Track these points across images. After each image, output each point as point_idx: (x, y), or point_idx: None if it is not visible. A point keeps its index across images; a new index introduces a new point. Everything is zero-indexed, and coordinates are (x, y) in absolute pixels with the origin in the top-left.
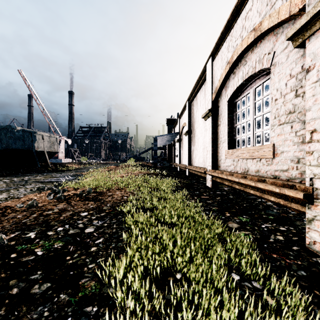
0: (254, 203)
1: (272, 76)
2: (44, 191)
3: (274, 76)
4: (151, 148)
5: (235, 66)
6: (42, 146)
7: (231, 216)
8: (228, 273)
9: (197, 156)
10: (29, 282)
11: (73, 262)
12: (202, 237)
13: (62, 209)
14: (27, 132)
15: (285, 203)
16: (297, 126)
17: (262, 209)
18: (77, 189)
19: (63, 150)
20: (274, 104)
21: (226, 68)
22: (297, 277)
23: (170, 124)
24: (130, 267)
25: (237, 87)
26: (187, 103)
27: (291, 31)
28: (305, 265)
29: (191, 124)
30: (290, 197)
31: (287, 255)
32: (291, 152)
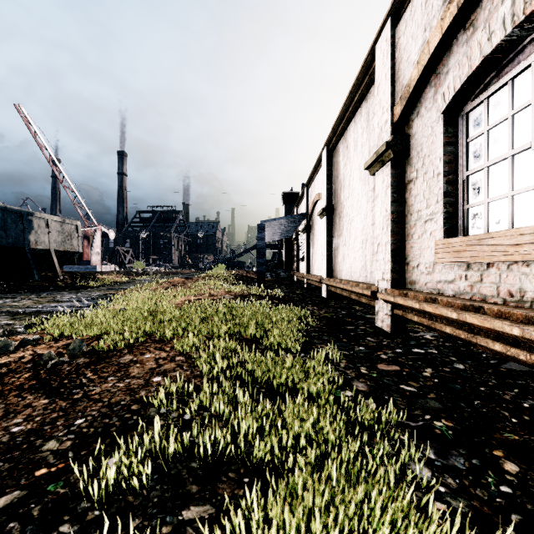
0: None
1: None
2: None
3: None
4: (255, 246)
5: None
6: (46, 240)
7: (531, 481)
8: None
9: (348, 258)
10: None
11: None
12: None
13: None
14: (14, 213)
15: None
16: None
17: None
18: (64, 337)
19: (99, 249)
20: None
21: (444, 17)
22: None
23: (289, 202)
24: None
25: (484, 58)
26: (324, 151)
27: None
28: None
29: (333, 193)
30: None
31: None
32: None
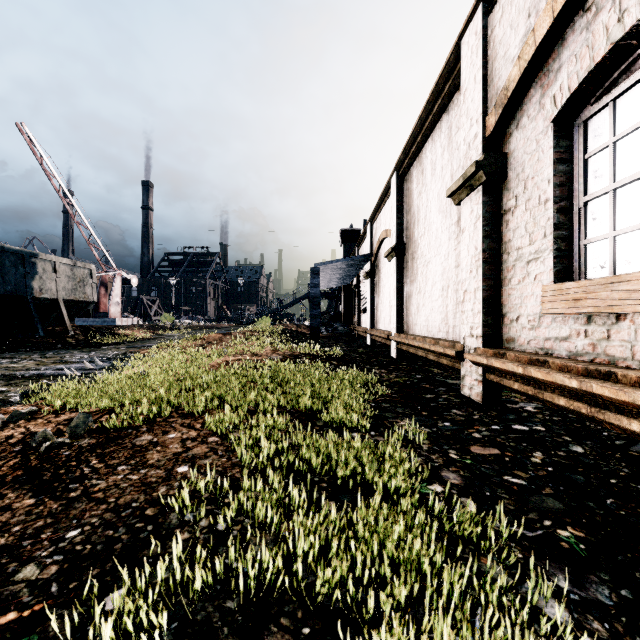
0: None
1: None
2: None
3: None
4: (307, 295)
5: None
6: (53, 287)
7: None
8: None
9: (424, 309)
10: None
11: None
12: None
13: None
14: (13, 255)
15: None
16: None
17: None
18: (68, 409)
19: (119, 298)
20: None
21: None
22: None
23: (348, 242)
24: None
25: (612, 46)
26: (393, 178)
27: None
28: None
29: (405, 229)
30: None
31: None
32: None
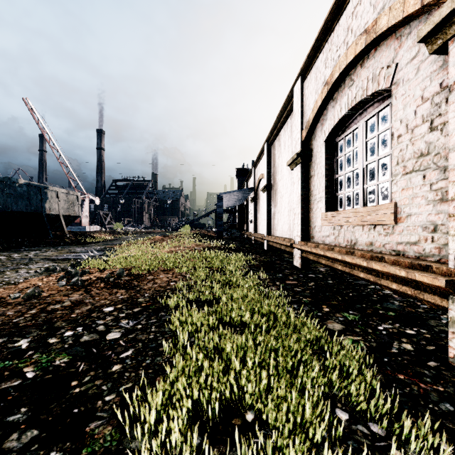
0: (364, 292)
1: (393, 101)
2: (55, 274)
3: (396, 101)
4: (214, 210)
5: (337, 88)
6: (57, 207)
7: (331, 312)
8: (329, 408)
9: (280, 221)
10: (4, 428)
11: (81, 391)
12: (287, 348)
13: (77, 302)
14: (35, 188)
15: (414, 293)
16: (432, 175)
17: (378, 301)
18: (104, 270)
19: (88, 213)
20: (397, 143)
21: (322, 92)
22: (439, 414)
23: (241, 176)
24: (169, 403)
25: (339, 120)
26: (265, 145)
27: (426, 27)
28: (450, 393)
29: (272, 175)
30: (424, 284)
31: (420, 376)
32: (424, 215)
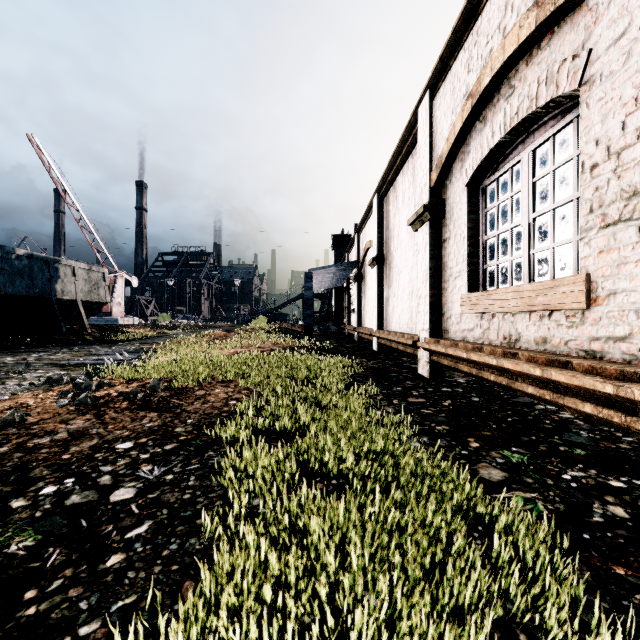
0: (530, 415)
1: (583, 111)
2: (59, 386)
3: (588, 110)
4: (301, 295)
5: (486, 102)
6: (73, 289)
7: (483, 449)
8: None
9: (397, 309)
10: None
11: (37, 612)
12: (421, 521)
13: (77, 433)
14: (40, 261)
15: (626, 420)
16: None
17: (554, 431)
18: (132, 381)
19: (121, 299)
20: (590, 178)
21: (464, 109)
22: None
23: (339, 247)
24: None
25: (490, 150)
26: (375, 198)
27: None
28: None
29: (384, 242)
30: None
31: None
32: (639, 292)
